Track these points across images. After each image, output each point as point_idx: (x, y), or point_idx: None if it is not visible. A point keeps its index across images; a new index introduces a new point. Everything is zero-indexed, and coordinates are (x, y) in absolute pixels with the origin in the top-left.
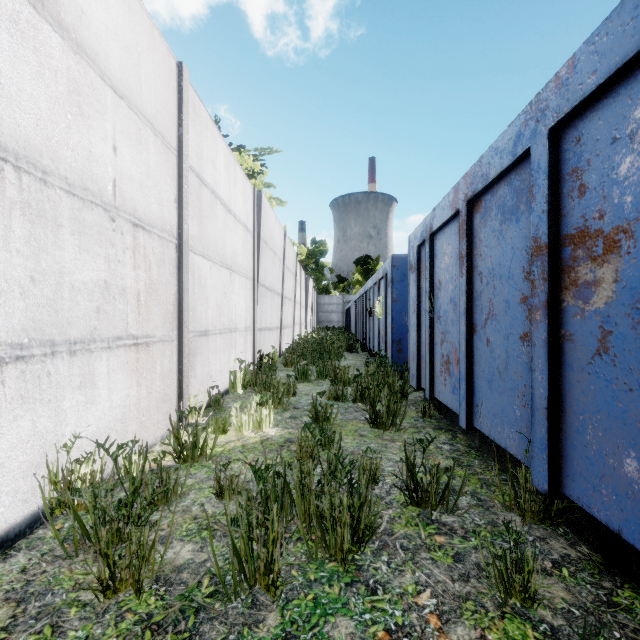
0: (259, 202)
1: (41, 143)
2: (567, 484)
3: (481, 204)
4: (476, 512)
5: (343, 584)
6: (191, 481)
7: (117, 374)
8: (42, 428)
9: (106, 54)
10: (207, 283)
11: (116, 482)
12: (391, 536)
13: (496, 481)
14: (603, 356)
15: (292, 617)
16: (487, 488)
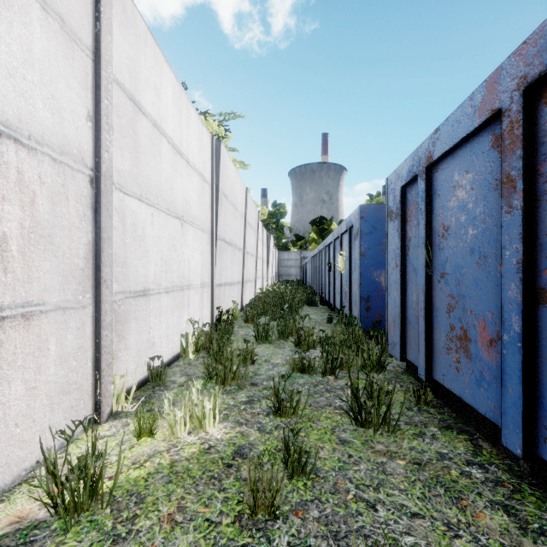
0: (218, 152)
1: None
2: None
3: None
4: None
5: None
6: None
7: None
8: None
9: None
10: (146, 233)
11: None
12: None
13: None
14: None
15: None
16: None
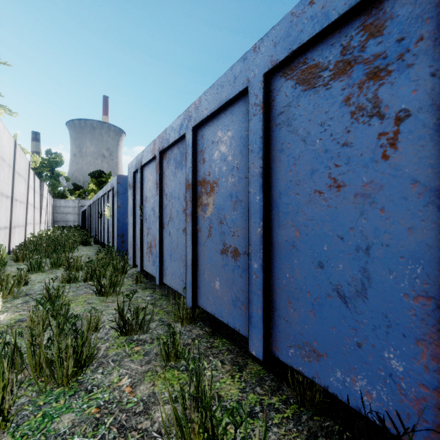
0: None
1: None
2: (199, 300)
3: (167, 155)
4: (160, 328)
5: (68, 397)
6: None
7: None
8: None
9: None
10: None
11: None
12: (106, 357)
13: (173, 310)
14: (210, 238)
15: (23, 433)
16: (168, 314)
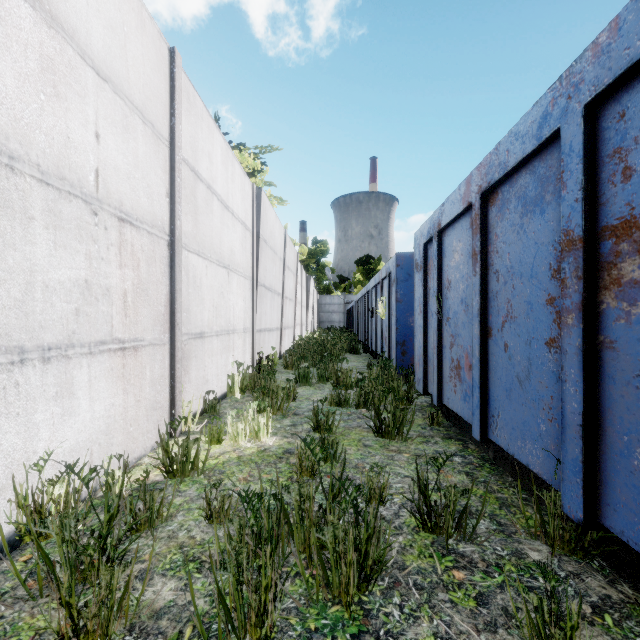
0: (258, 199)
1: (7, 124)
2: (607, 514)
3: (497, 196)
4: (497, 540)
5: (349, 636)
6: (180, 500)
7: (100, 382)
8: (8, 446)
9: (87, 31)
10: (203, 283)
11: (88, 510)
12: (403, 571)
13: (516, 501)
14: None
15: None
16: (506, 509)
